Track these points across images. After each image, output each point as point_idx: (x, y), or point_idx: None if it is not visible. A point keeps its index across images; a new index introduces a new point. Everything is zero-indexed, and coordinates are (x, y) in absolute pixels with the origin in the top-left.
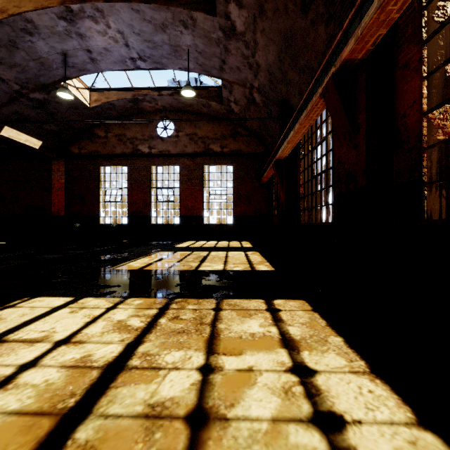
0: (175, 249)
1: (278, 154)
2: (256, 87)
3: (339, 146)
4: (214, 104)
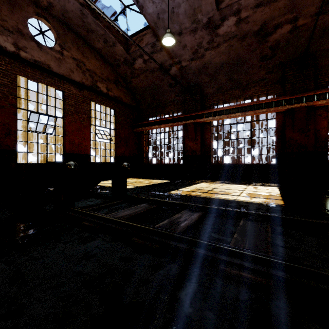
0: (155, 189)
1: (205, 119)
2: (182, 65)
3: (291, 133)
4: (120, 48)
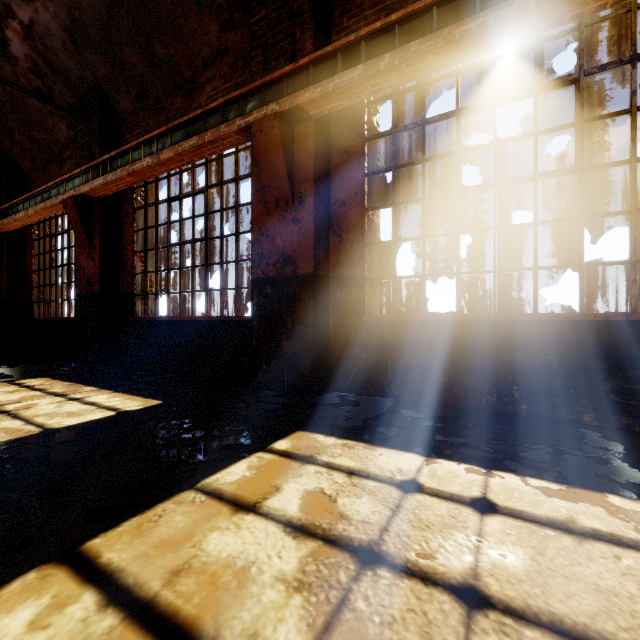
0: None
1: None
2: None
3: None
4: None
